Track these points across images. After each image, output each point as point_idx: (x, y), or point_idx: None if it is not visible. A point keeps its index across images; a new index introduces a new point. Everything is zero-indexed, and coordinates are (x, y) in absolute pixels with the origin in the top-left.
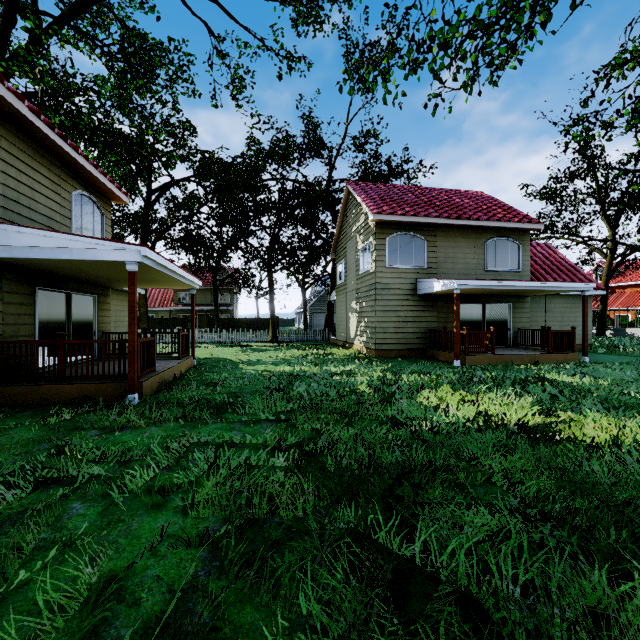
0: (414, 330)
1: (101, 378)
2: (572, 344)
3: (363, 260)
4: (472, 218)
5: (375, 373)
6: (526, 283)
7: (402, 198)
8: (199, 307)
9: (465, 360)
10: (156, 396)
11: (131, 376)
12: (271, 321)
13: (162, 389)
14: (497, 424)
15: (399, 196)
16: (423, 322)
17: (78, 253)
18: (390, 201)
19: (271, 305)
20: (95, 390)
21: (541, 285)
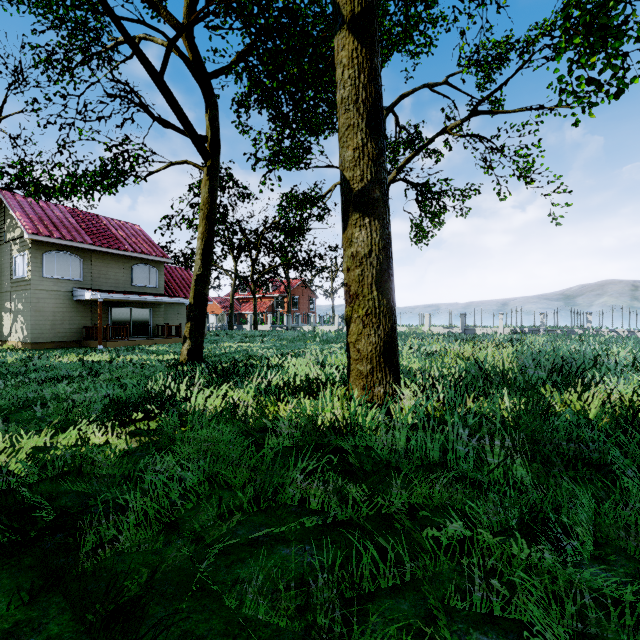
0: (71, 327)
1: None
2: (180, 333)
3: (19, 267)
4: (121, 249)
5: (25, 355)
6: (149, 297)
7: (62, 221)
8: None
9: (107, 345)
10: None
11: None
12: None
13: None
14: (83, 361)
15: (59, 218)
16: (80, 321)
17: None
18: (48, 223)
19: None
20: None
21: (159, 299)
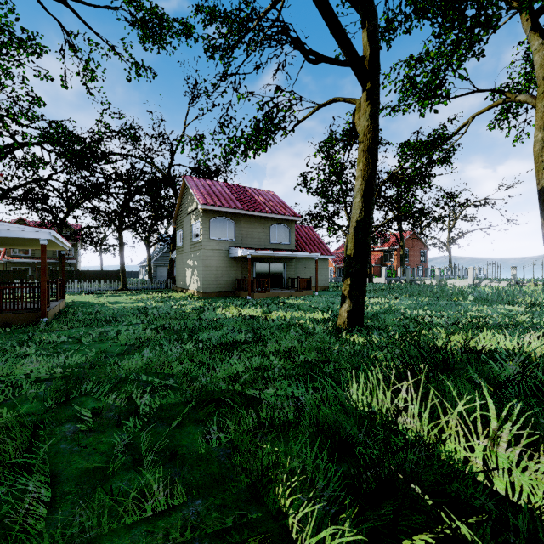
0: (228, 279)
1: (17, 310)
2: (310, 286)
3: (195, 232)
4: (262, 211)
5: (199, 304)
6: (286, 252)
7: (221, 193)
8: (39, 260)
9: (254, 296)
10: (57, 320)
11: (43, 307)
12: (121, 273)
13: (56, 318)
14: (242, 316)
15: (220, 191)
16: (233, 274)
17: (5, 233)
18: (213, 195)
19: (121, 261)
20: (13, 318)
21: (294, 254)
